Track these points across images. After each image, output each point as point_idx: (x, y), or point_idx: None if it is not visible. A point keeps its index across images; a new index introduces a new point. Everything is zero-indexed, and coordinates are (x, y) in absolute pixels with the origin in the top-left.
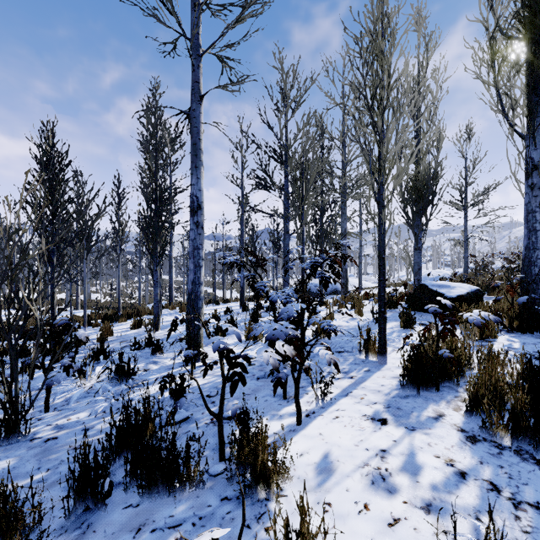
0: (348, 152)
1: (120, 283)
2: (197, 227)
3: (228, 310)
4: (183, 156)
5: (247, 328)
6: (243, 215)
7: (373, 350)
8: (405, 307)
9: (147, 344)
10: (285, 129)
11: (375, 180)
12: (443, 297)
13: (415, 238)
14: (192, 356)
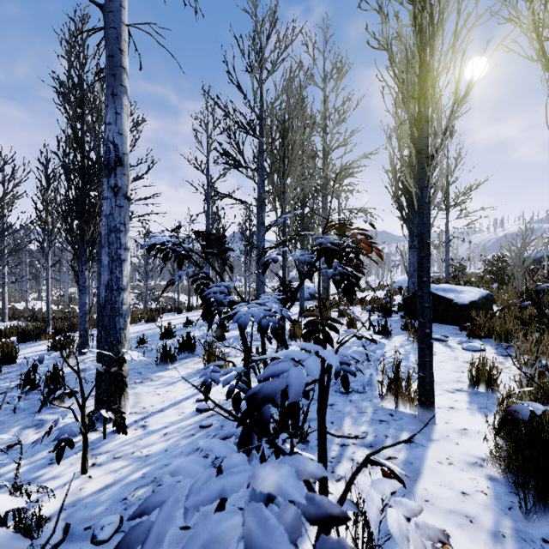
0: (331, 138)
1: (49, 289)
2: (116, 194)
3: (188, 321)
4: (138, 138)
5: (206, 353)
6: (209, 207)
7: (405, 395)
8: (401, 315)
9: (49, 382)
10: (260, 87)
11: (412, 117)
12: (452, 303)
13: (410, 234)
14: (83, 430)
